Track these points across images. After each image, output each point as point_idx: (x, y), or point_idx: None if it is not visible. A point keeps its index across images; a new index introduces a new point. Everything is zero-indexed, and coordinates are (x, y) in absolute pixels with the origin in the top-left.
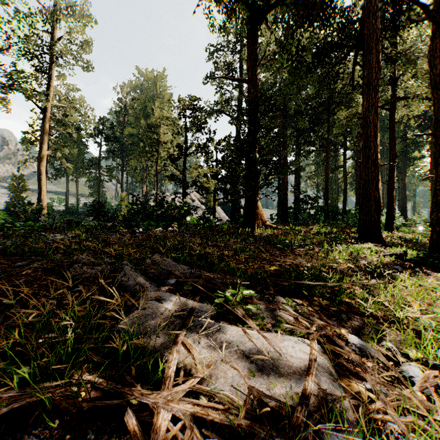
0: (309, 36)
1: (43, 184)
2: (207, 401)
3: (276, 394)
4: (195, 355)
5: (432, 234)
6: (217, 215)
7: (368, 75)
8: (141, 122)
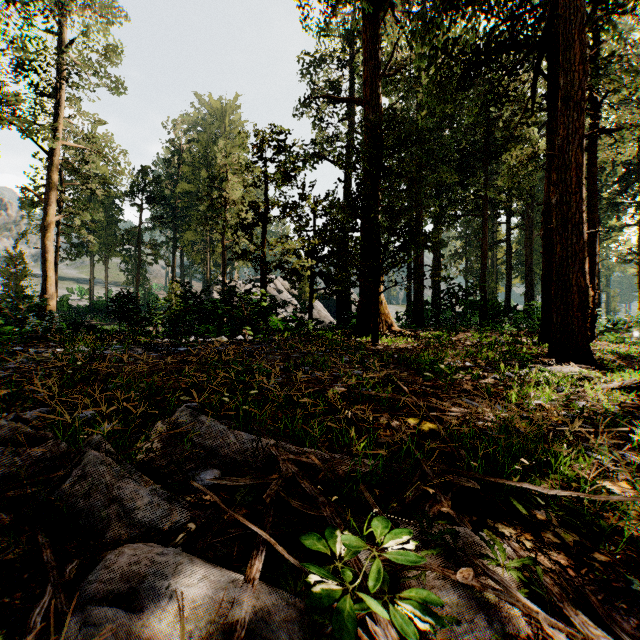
0: (461, 32)
1: (50, 267)
2: None
3: None
4: None
5: None
6: (316, 314)
7: (567, 84)
8: (202, 173)
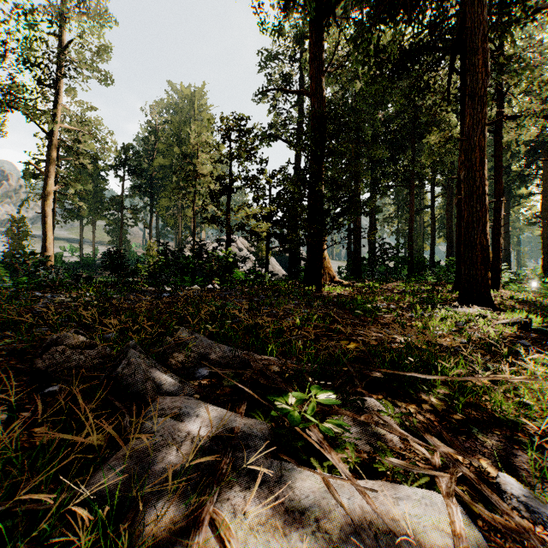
0: (390, 36)
1: (49, 229)
2: None
3: None
4: None
5: None
6: (271, 268)
7: (472, 83)
8: (175, 150)
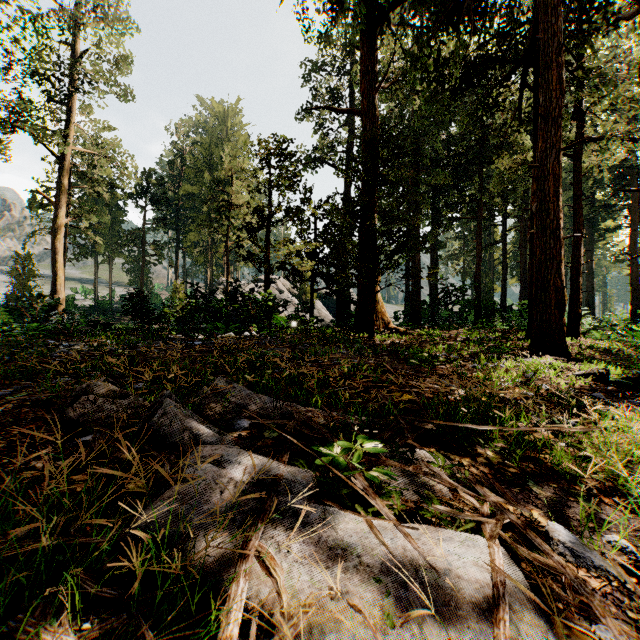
0: (454, 46)
1: (60, 267)
2: None
3: None
4: (281, 583)
5: None
6: (316, 313)
7: (546, 102)
8: (205, 176)
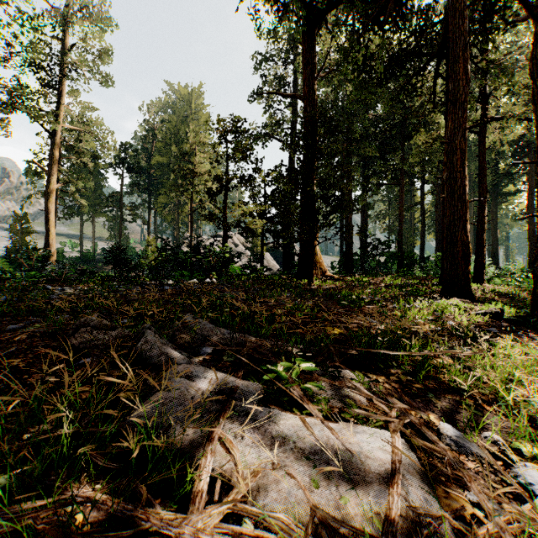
0: (380, 41)
1: (52, 225)
2: (254, 524)
3: (349, 515)
4: (237, 458)
5: (535, 288)
6: (266, 263)
7: (454, 90)
8: (173, 148)
